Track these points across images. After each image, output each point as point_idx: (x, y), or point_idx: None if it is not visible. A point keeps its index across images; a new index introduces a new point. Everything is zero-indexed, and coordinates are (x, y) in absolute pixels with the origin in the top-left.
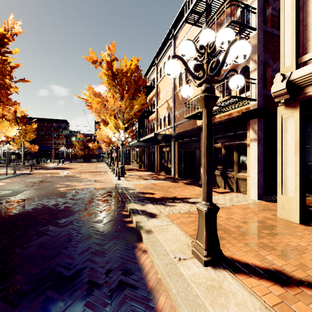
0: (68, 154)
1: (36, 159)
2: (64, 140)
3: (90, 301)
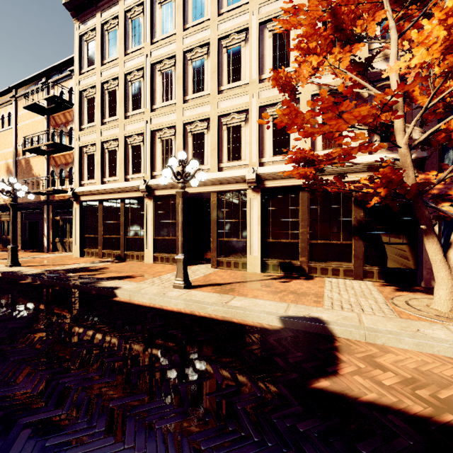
0: None
1: None
2: None
3: None
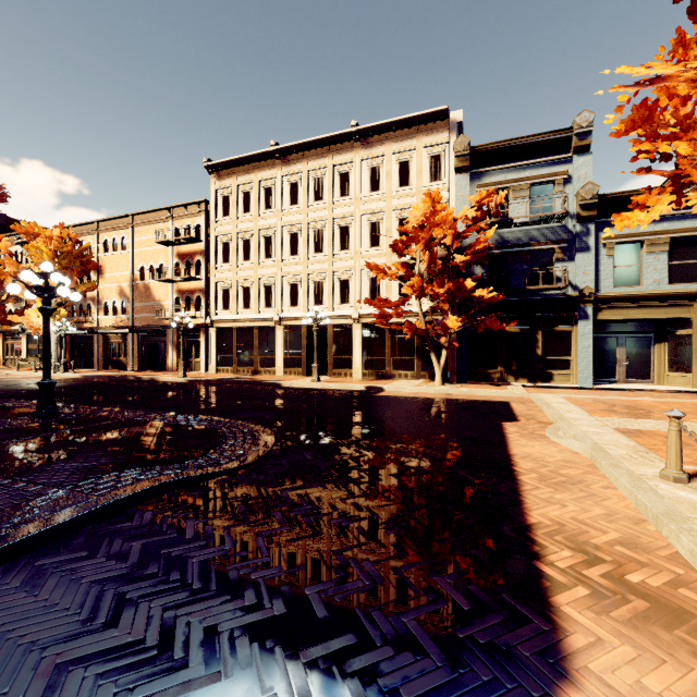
0: None
1: None
2: None
3: (156, 383)
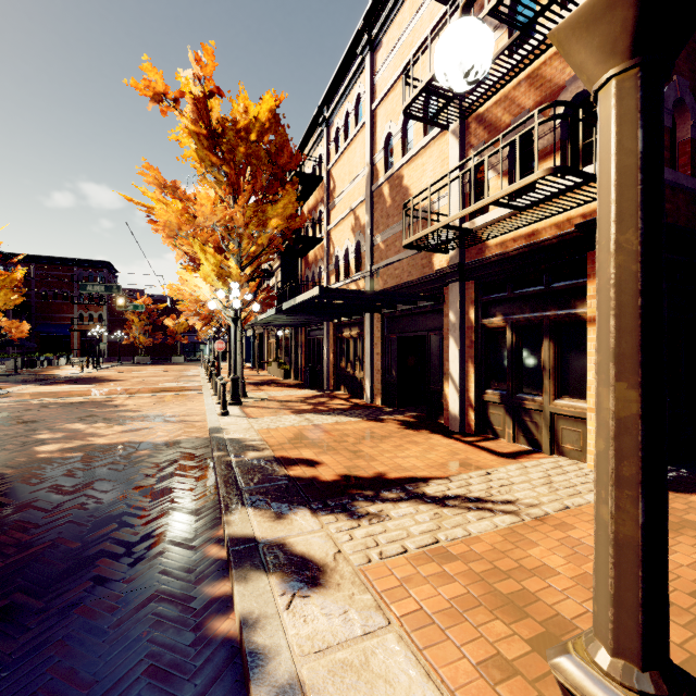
0: (114, 345)
1: (27, 357)
2: (104, 311)
3: None
